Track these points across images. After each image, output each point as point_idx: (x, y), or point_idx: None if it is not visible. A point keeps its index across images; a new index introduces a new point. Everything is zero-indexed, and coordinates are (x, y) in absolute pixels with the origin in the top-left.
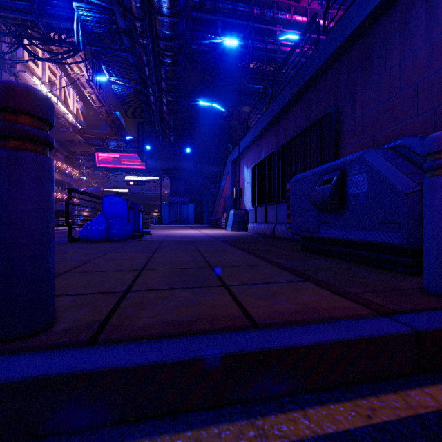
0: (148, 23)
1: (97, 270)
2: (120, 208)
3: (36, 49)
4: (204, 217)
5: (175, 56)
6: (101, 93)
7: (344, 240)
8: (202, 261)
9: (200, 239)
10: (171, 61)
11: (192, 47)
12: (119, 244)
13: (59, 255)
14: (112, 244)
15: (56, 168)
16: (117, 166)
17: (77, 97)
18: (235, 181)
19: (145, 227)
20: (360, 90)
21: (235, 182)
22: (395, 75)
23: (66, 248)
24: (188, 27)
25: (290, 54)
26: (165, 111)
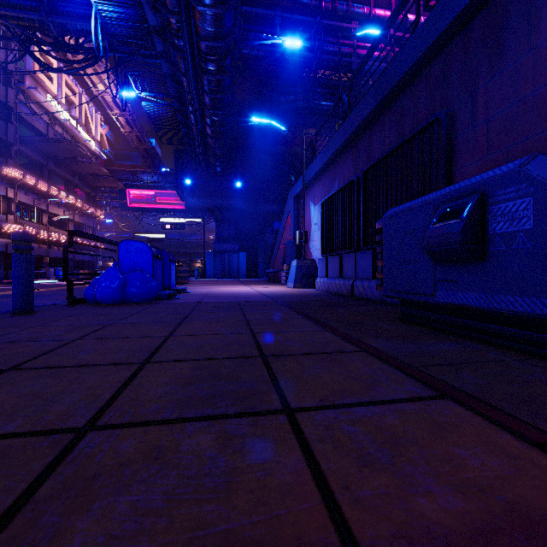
0: (185, 15)
1: (69, 363)
2: (142, 257)
3: (50, 60)
4: (258, 269)
5: (220, 62)
6: (131, 115)
7: (485, 310)
8: (249, 343)
9: (251, 301)
10: (216, 68)
11: (243, 51)
12: (136, 309)
13: (35, 328)
14: (126, 309)
15: (76, 208)
16: (151, 205)
17: (101, 121)
18: (299, 222)
19: (182, 282)
20: (484, 83)
21: (299, 224)
22: (545, 55)
23: (56, 316)
24: (238, 24)
25: (374, 47)
26: (209, 134)
